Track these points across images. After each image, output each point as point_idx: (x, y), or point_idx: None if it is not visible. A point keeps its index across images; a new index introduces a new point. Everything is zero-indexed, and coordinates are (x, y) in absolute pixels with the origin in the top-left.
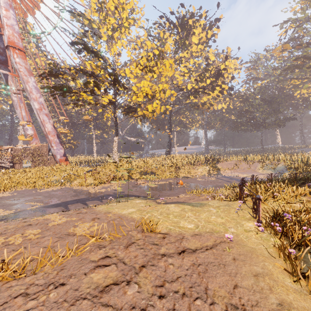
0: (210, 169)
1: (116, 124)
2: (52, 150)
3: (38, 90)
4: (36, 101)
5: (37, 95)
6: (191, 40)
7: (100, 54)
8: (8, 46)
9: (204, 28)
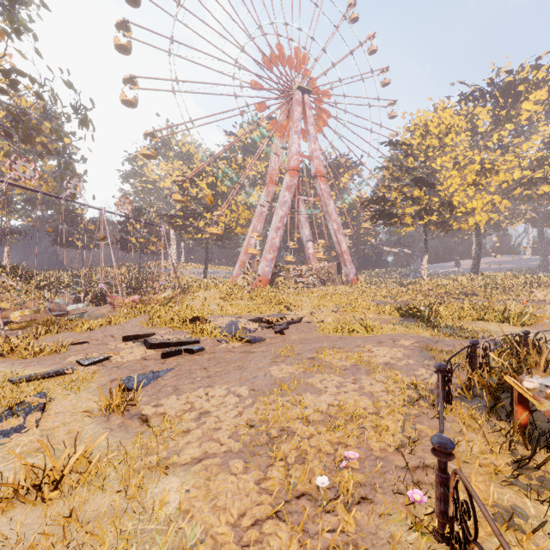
0: None
1: (426, 241)
2: (344, 270)
3: (336, 211)
4: (335, 222)
5: (336, 216)
6: (520, 107)
7: (433, 184)
8: (315, 176)
9: (545, 81)
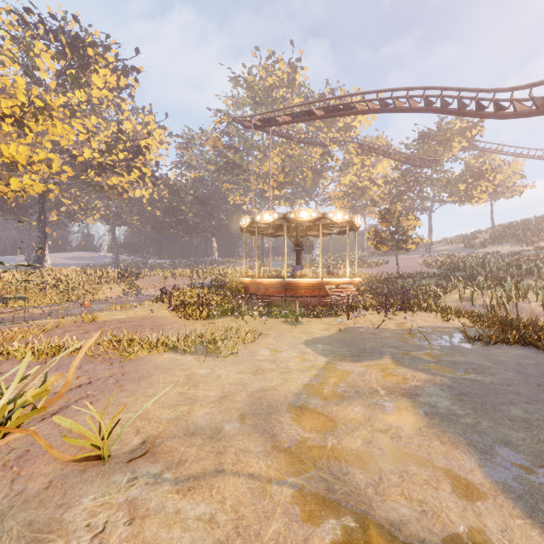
0: (127, 288)
1: None
2: None
3: None
4: None
5: None
6: (91, 78)
7: None
8: None
9: (115, 69)
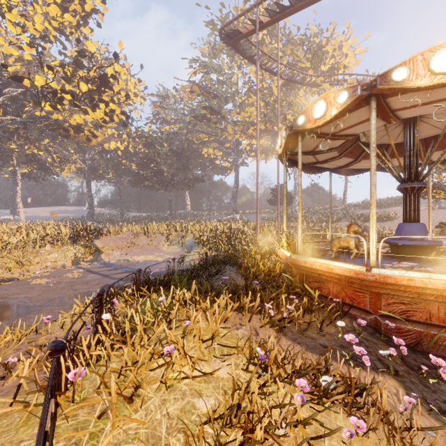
0: (79, 252)
1: None
2: None
3: None
4: None
5: None
6: None
7: None
8: None
9: None
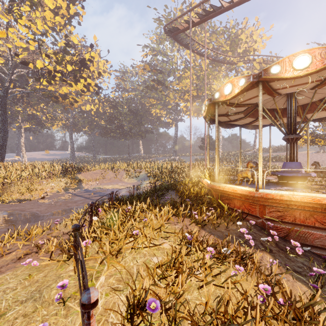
0: (68, 182)
1: None
2: None
3: None
4: None
5: None
6: None
7: None
8: None
9: None
